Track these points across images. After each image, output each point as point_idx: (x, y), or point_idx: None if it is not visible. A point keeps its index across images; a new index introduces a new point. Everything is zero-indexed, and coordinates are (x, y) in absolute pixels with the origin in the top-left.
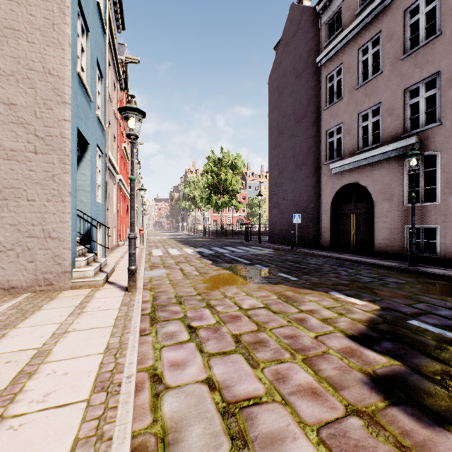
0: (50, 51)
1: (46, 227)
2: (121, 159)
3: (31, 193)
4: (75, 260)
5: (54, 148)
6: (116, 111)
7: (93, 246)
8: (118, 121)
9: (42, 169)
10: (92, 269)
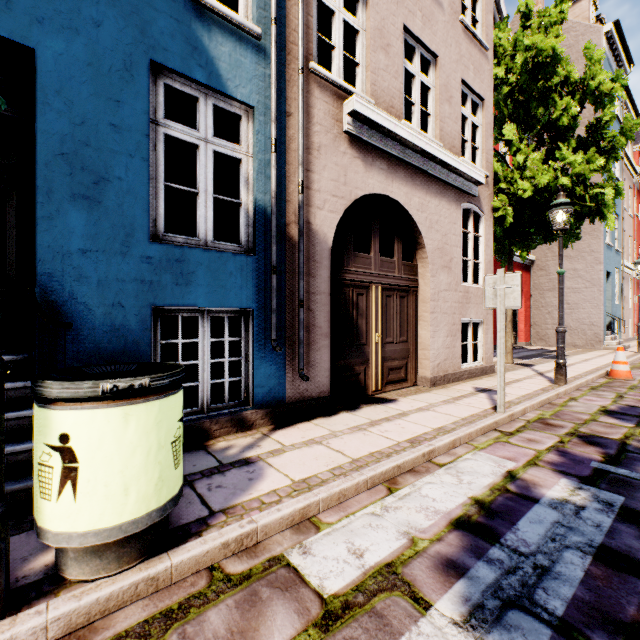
0: (592, 241)
1: (590, 320)
2: (639, 247)
3: (583, 306)
4: (604, 337)
5: (594, 285)
6: (632, 209)
7: (612, 332)
8: (634, 216)
9: (588, 295)
10: (614, 341)
